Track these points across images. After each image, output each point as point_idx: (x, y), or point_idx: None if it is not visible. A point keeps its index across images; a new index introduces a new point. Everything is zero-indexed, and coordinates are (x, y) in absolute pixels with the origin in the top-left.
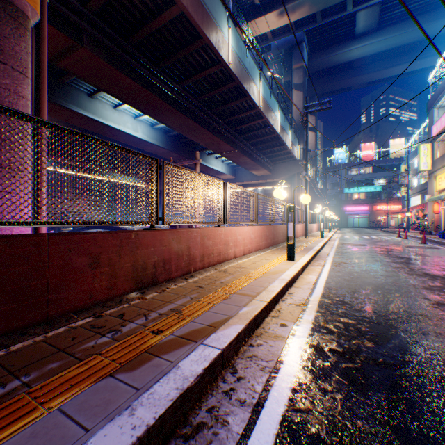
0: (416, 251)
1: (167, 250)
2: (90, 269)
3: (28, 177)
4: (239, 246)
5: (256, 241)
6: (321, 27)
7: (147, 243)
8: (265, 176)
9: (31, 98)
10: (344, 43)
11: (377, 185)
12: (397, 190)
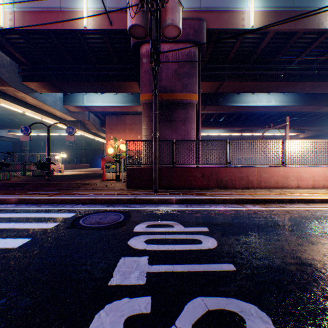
0: None
1: (233, 176)
2: (201, 177)
3: (194, 151)
4: (304, 181)
5: None
6: None
7: (222, 172)
8: None
9: (195, 127)
10: None
11: None
12: None
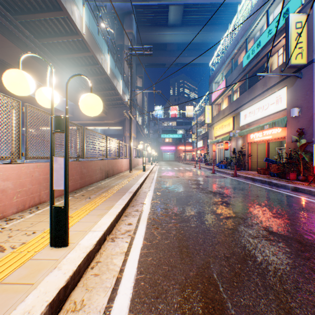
0: (217, 182)
1: None
2: None
3: None
4: None
5: (28, 191)
6: (146, 7)
7: None
8: (101, 118)
9: None
10: (161, 28)
11: (180, 134)
12: (190, 137)
